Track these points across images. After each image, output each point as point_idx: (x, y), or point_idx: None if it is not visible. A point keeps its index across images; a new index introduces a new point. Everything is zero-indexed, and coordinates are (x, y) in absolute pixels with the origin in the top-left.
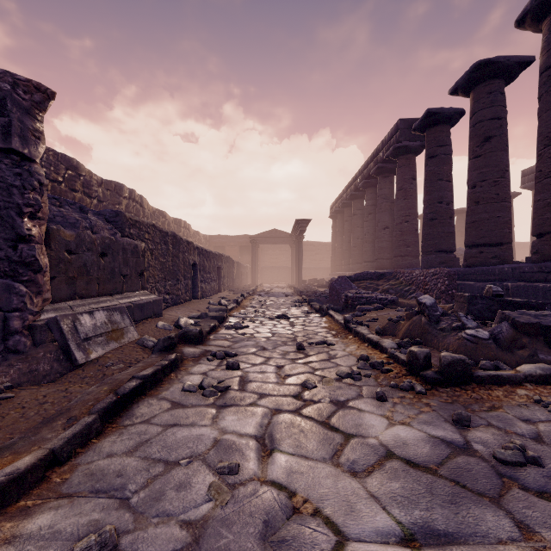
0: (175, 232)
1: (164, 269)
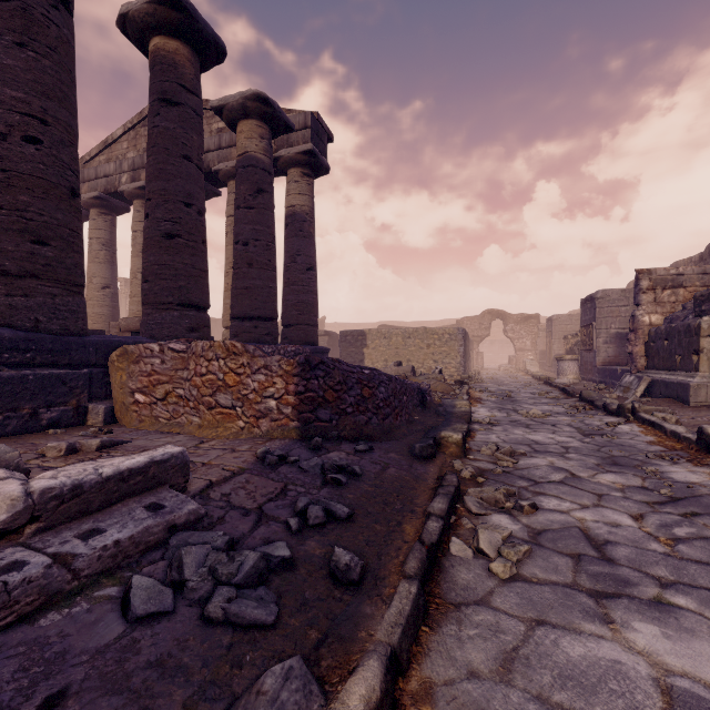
0: None
1: None
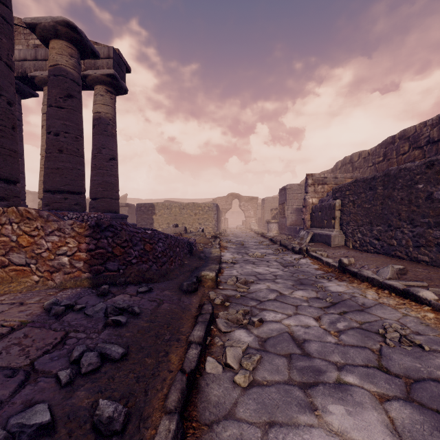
0: (389, 169)
1: (369, 214)
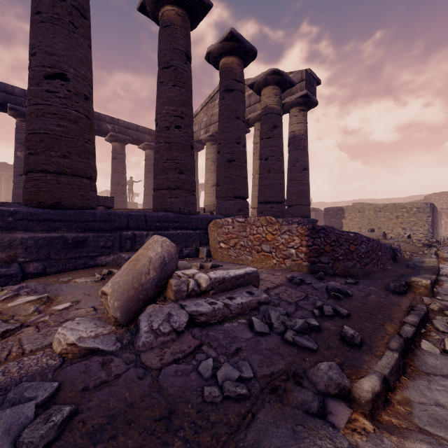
0: None
1: None
